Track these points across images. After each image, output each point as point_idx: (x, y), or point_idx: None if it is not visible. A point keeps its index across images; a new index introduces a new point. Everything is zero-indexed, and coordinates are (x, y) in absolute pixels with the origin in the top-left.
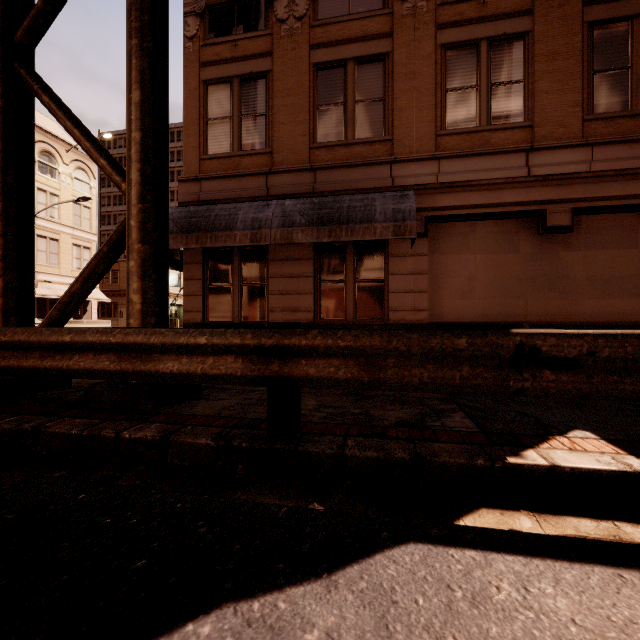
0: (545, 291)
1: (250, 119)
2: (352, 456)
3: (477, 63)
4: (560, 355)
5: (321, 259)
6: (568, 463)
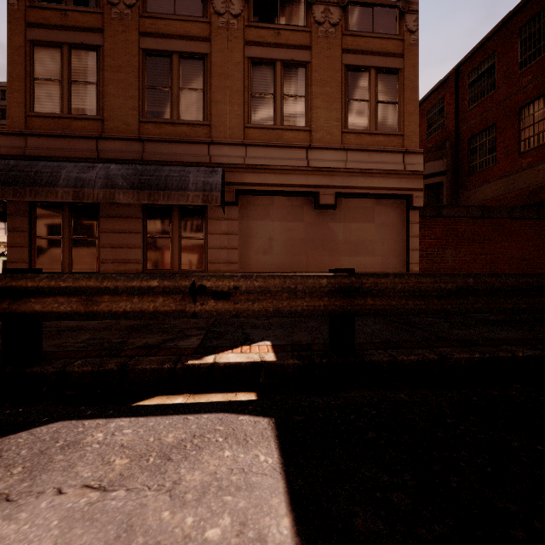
0: (320, 250)
1: (81, 86)
2: (72, 371)
3: (274, 77)
4: (219, 290)
5: (150, 218)
6: (226, 360)
